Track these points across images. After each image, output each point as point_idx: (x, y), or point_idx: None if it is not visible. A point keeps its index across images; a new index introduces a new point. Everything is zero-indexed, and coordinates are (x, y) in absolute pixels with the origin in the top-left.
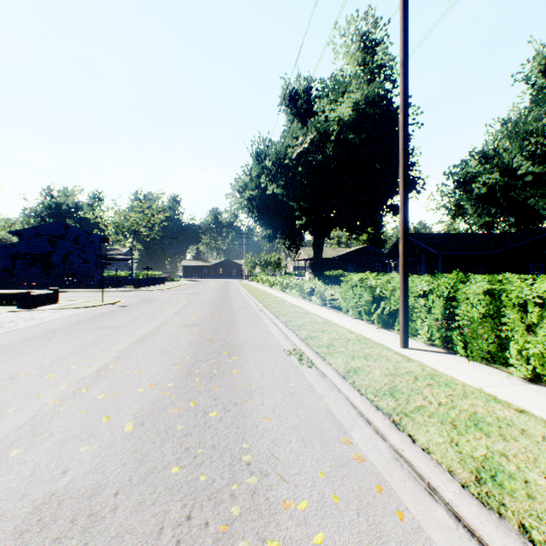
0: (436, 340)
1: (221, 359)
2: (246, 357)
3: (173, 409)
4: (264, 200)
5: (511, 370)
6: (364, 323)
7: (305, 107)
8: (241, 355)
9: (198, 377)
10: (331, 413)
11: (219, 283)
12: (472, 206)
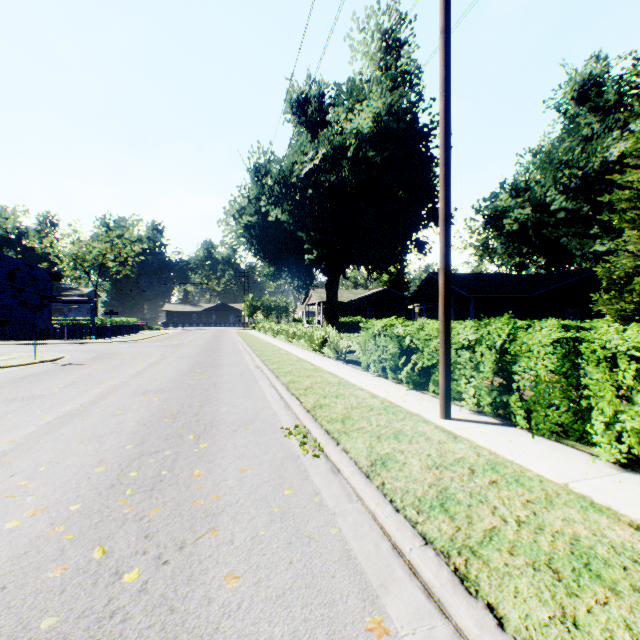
0: (486, 407)
1: (181, 449)
2: (223, 442)
3: (54, 571)
4: (265, 228)
5: (591, 449)
6: (390, 383)
7: (317, 115)
8: (216, 439)
9: (130, 488)
10: (349, 552)
11: (211, 332)
12: (502, 244)
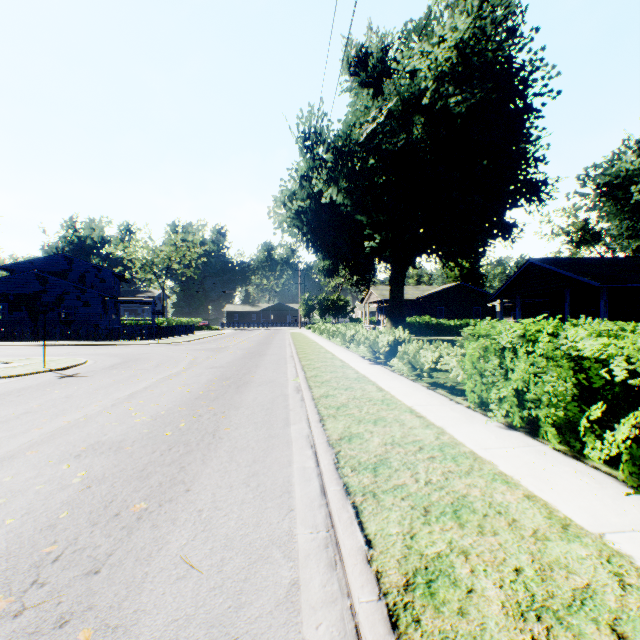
0: None
1: None
2: None
3: None
4: (319, 214)
5: None
6: (555, 455)
7: (380, 68)
8: None
9: None
10: None
11: (265, 333)
12: (626, 220)
